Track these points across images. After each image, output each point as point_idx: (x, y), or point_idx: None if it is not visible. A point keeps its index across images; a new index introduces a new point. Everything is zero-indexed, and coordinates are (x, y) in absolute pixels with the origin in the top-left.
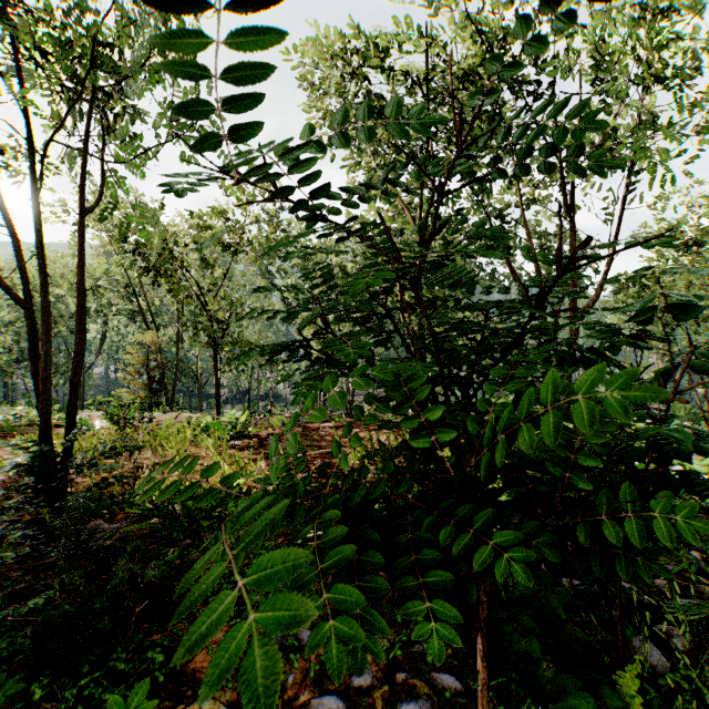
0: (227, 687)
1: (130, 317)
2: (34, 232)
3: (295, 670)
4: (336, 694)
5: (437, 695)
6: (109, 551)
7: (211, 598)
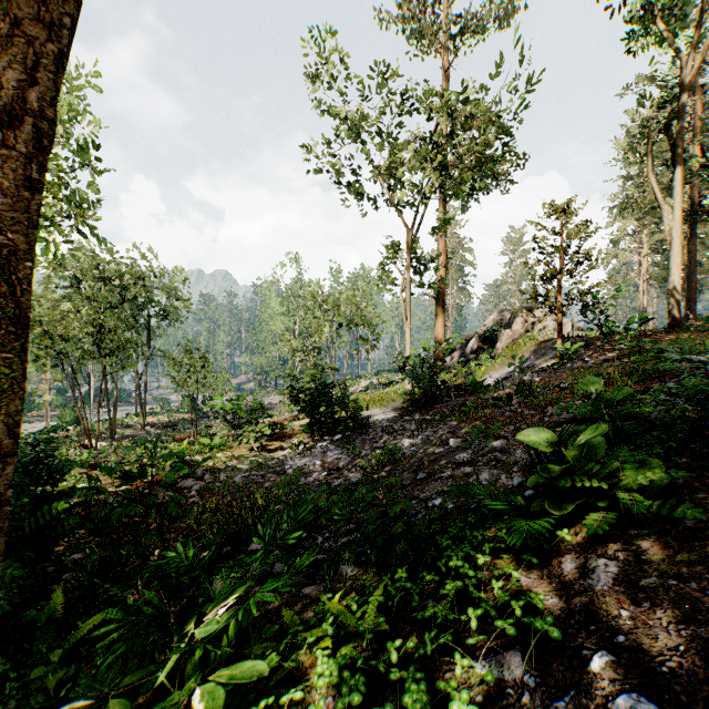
0: None
1: None
2: None
3: None
4: None
5: None
6: None
7: None
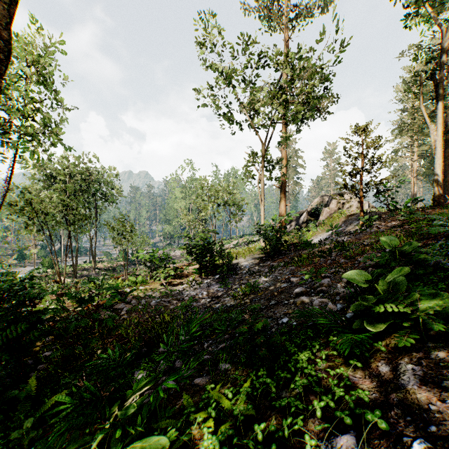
0: None
1: None
2: None
3: None
4: None
5: None
6: None
7: None
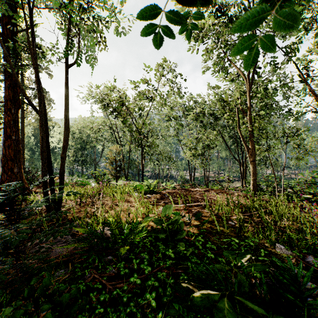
0: None
1: (112, 142)
2: (35, 69)
3: None
4: None
5: None
6: (36, 271)
7: None
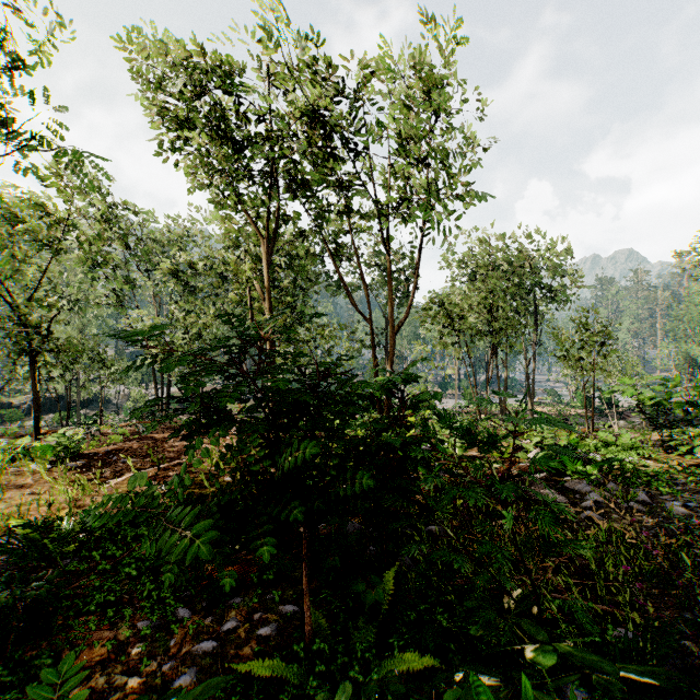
0: (118, 663)
1: None
2: None
3: (176, 636)
4: (210, 640)
5: (282, 619)
6: None
7: (84, 609)
